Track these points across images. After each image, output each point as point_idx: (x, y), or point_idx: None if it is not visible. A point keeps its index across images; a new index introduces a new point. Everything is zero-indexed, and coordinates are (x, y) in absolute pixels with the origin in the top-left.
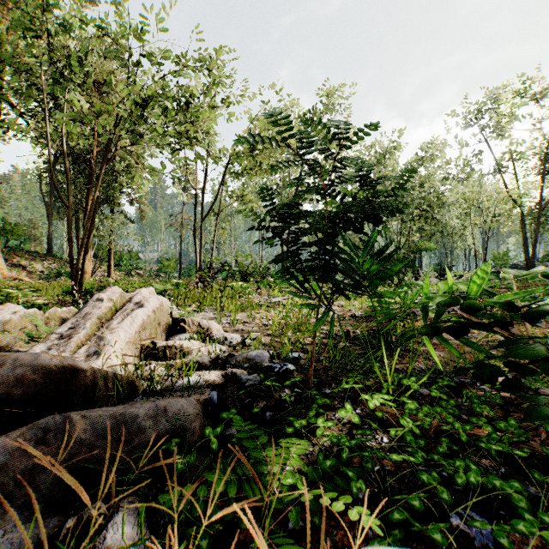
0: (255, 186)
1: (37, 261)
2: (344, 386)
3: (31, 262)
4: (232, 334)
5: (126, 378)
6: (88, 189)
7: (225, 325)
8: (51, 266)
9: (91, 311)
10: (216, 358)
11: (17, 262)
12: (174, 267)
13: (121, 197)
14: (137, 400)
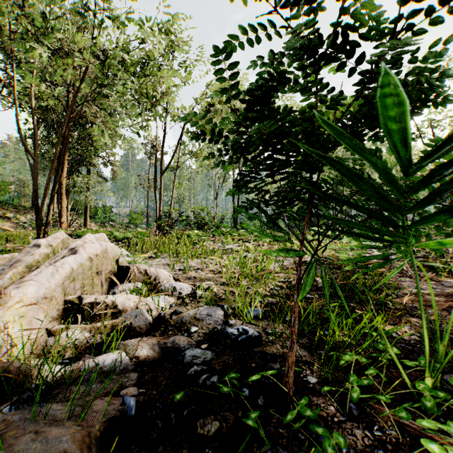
0: (210, 151)
1: (21, 213)
2: (358, 395)
3: (16, 215)
4: (181, 284)
5: (0, 365)
6: (64, 150)
7: (177, 272)
8: (34, 218)
9: (22, 258)
10: (157, 318)
11: (3, 214)
12: (141, 219)
13: (94, 158)
14: (3, 410)
